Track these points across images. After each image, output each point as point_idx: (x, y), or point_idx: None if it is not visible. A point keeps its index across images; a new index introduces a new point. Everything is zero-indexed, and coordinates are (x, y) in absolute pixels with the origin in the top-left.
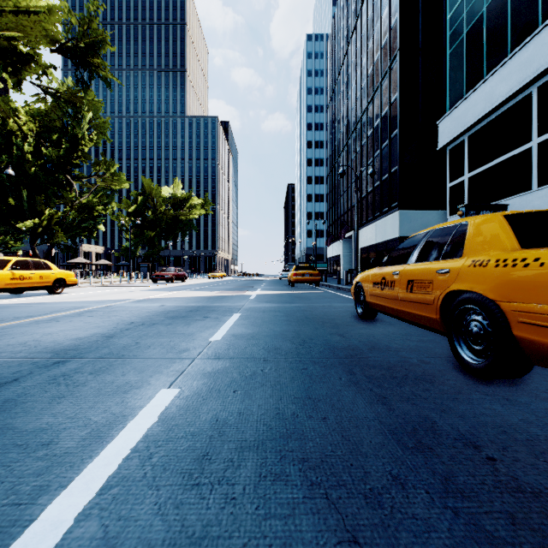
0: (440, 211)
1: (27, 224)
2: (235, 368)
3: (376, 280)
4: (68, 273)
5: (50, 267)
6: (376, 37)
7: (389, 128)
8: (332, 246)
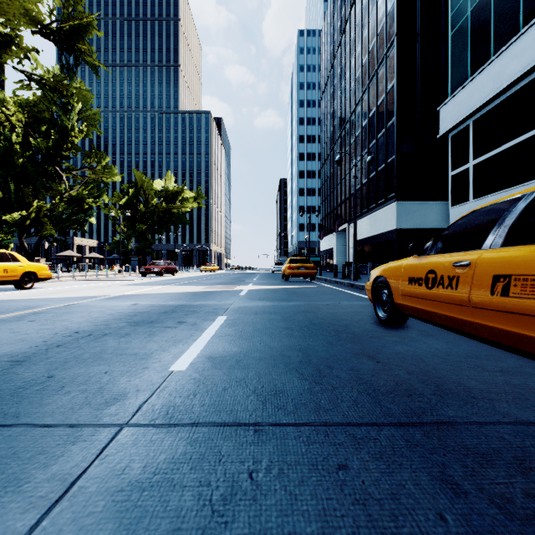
0: (439, 202)
1: (14, 216)
2: (192, 465)
3: (415, 274)
4: (40, 266)
5: (18, 259)
6: (371, 24)
7: (385, 117)
8: (325, 239)
